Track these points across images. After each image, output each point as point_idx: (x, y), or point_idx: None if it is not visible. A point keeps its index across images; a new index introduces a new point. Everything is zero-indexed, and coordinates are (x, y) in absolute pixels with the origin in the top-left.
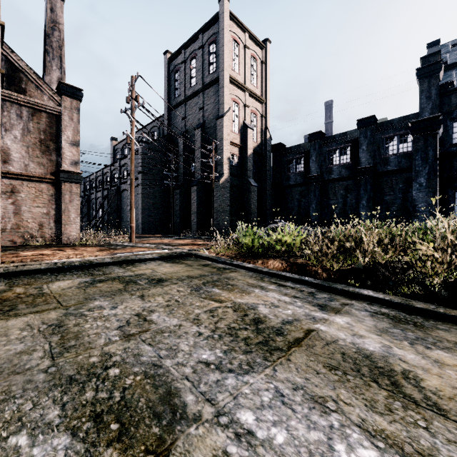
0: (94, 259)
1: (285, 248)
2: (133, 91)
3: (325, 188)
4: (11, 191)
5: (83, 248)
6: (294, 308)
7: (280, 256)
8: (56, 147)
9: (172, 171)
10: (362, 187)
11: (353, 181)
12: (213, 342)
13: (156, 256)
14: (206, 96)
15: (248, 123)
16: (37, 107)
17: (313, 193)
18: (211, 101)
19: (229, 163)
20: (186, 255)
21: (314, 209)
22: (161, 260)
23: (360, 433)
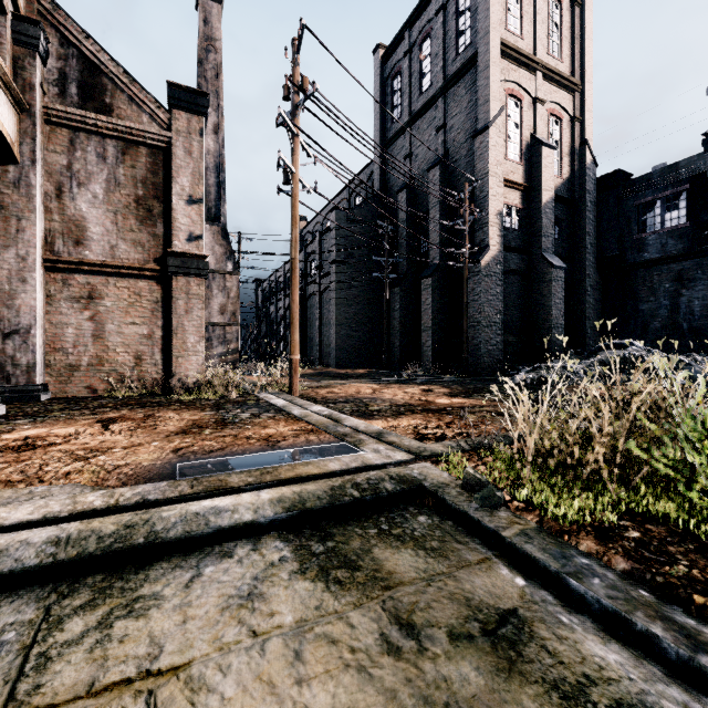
0: (18, 523)
1: None
2: (297, 71)
3: None
4: (88, 297)
5: (166, 417)
6: None
7: None
8: (163, 210)
9: (386, 253)
10: None
11: None
12: None
13: (267, 511)
14: (449, 102)
15: (542, 137)
16: (130, 137)
17: None
18: (460, 106)
19: (501, 223)
20: (396, 493)
21: None
22: (284, 535)
23: None
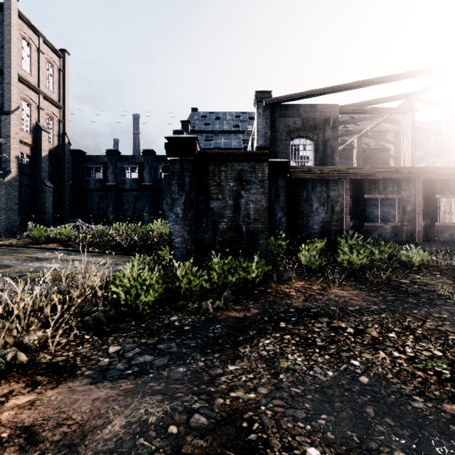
0: None
1: (63, 237)
2: None
3: (121, 195)
4: None
5: None
6: (56, 255)
7: (59, 241)
8: None
9: None
10: (146, 198)
11: (141, 192)
12: (18, 261)
13: None
14: None
15: (43, 124)
16: None
17: (110, 198)
18: None
19: (18, 161)
20: None
21: (111, 211)
22: None
23: (58, 264)
